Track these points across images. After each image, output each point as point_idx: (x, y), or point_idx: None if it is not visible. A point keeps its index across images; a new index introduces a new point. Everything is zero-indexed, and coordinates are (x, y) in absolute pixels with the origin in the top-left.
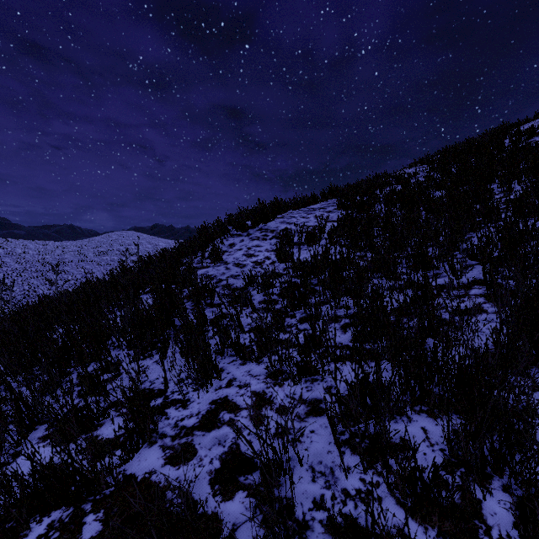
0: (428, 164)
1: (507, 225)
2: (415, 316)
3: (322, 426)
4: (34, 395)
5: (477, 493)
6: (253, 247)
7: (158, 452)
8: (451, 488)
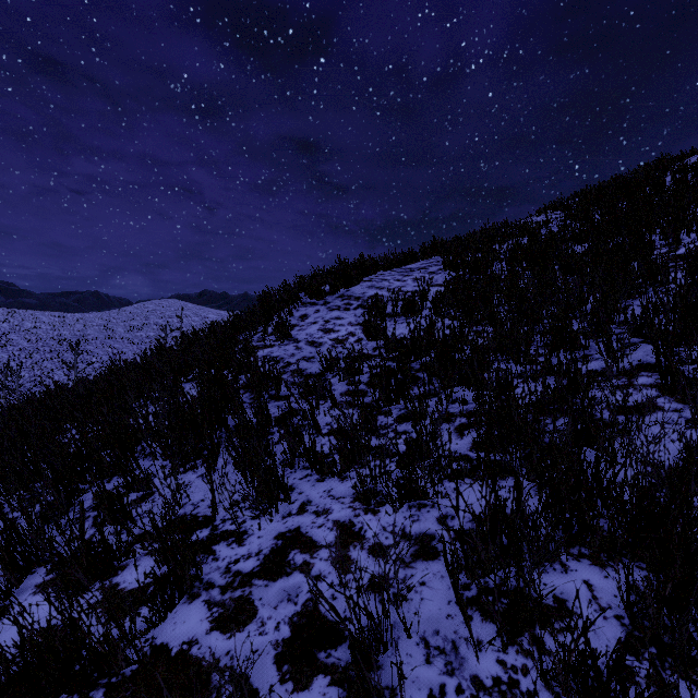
0: (562, 210)
1: (681, 288)
2: (560, 414)
3: (437, 575)
4: (31, 524)
5: (680, 689)
6: (331, 319)
7: (202, 611)
8: (648, 689)
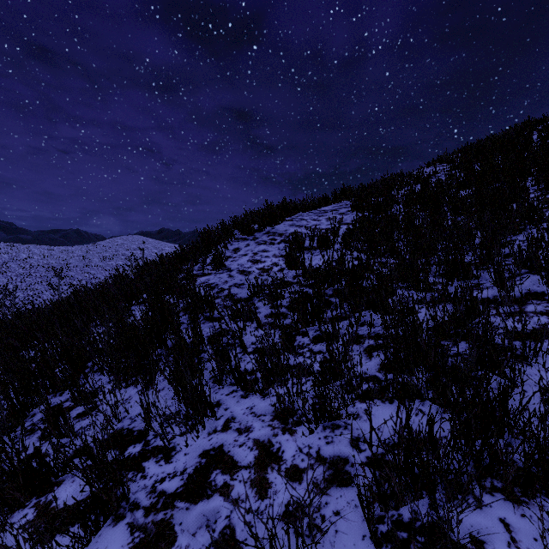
0: (448, 163)
1: None
2: (460, 339)
3: (351, 504)
4: None
5: None
6: (259, 252)
7: (124, 535)
8: None
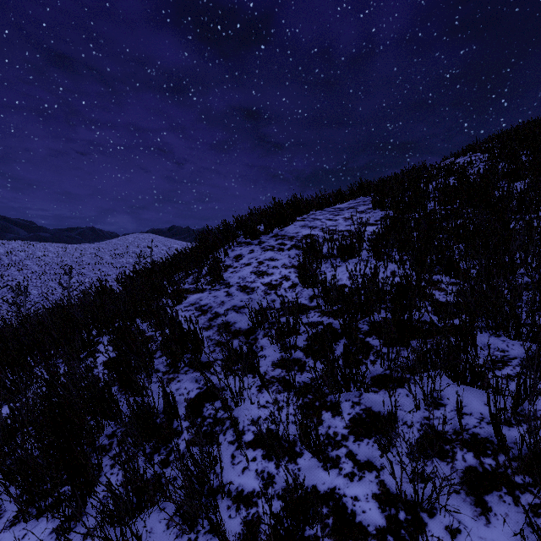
0: (482, 152)
1: None
2: None
3: None
4: None
5: None
6: (265, 260)
7: None
8: None
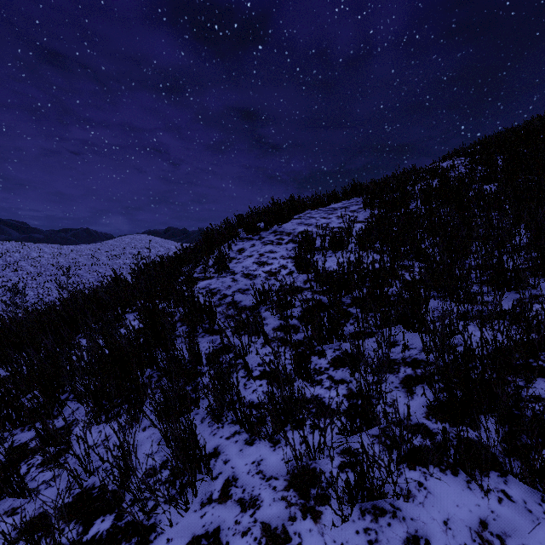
0: (466, 156)
1: None
2: (536, 375)
3: None
4: None
5: None
6: (265, 253)
7: None
8: None
